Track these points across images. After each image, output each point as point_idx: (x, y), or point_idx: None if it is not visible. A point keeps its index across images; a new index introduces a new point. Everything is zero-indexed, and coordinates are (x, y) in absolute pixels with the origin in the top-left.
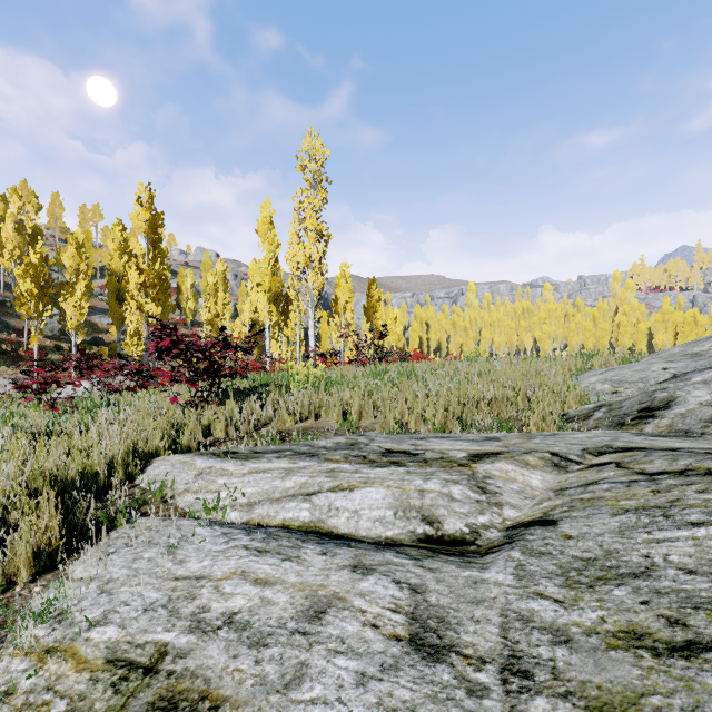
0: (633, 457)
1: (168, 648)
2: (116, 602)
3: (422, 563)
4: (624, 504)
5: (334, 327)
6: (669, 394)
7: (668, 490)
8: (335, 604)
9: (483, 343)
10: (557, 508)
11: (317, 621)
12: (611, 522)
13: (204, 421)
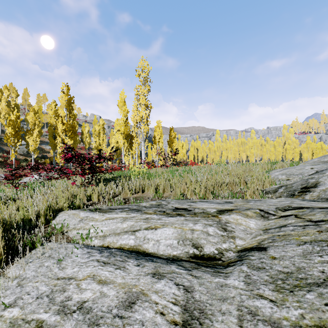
0: (304, 212)
1: (43, 324)
2: (23, 292)
3: (191, 272)
4: (303, 238)
5: (154, 150)
6: (315, 180)
7: (326, 230)
8: (141, 298)
9: (223, 157)
10: (266, 240)
11: (129, 309)
12: (297, 249)
13: (87, 193)
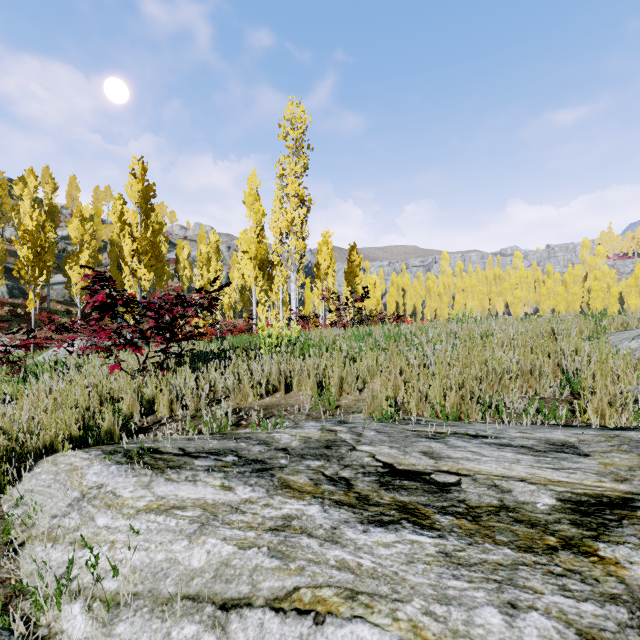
0: None
1: None
2: None
3: None
4: None
5: (316, 293)
6: None
7: None
8: None
9: (457, 307)
10: None
11: None
12: None
13: (146, 394)
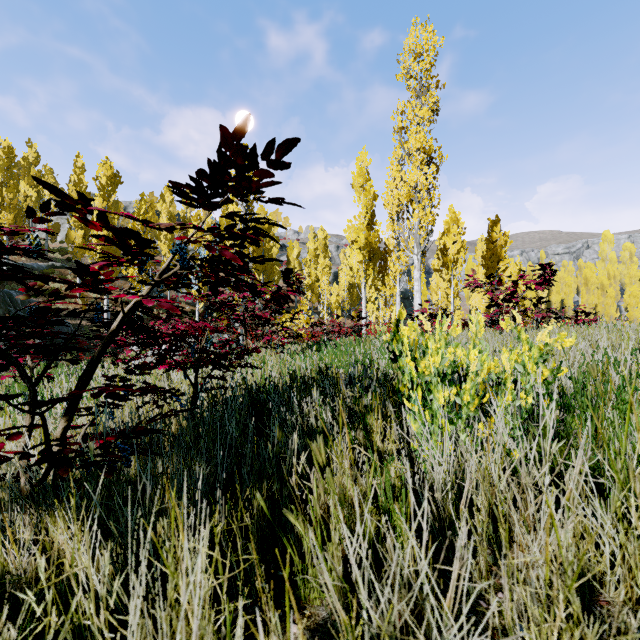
0: None
1: None
2: None
3: None
4: None
5: (434, 288)
6: None
7: None
8: None
9: (632, 302)
10: None
11: None
12: None
13: None
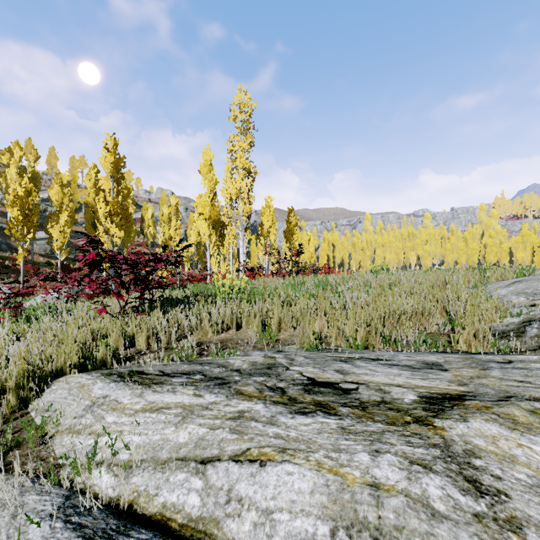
0: None
1: None
2: None
3: None
4: None
5: (260, 247)
6: None
7: None
8: None
9: (377, 259)
10: None
11: None
12: None
13: (128, 331)
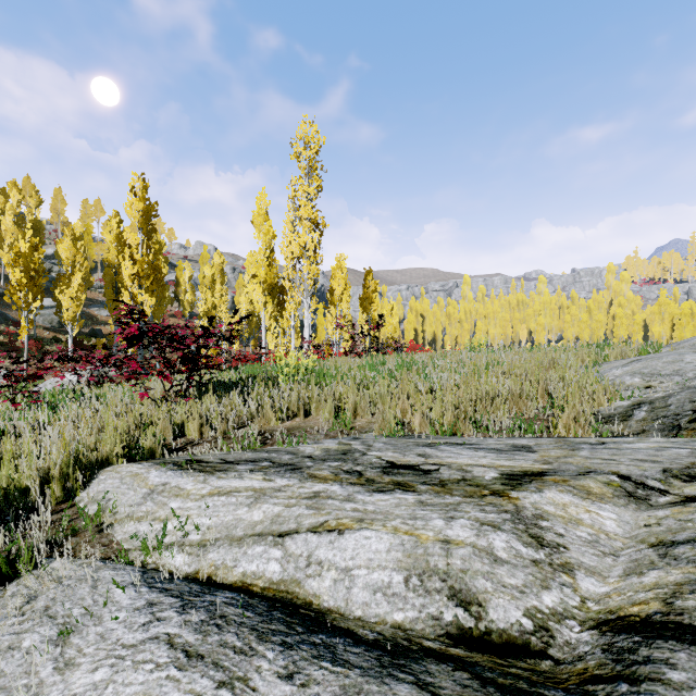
0: None
1: None
2: None
3: None
4: None
5: (330, 319)
6: None
7: None
8: None
9: (478, 335)
10: (687, 594)
11: None
12: None
13: (176, 419)
